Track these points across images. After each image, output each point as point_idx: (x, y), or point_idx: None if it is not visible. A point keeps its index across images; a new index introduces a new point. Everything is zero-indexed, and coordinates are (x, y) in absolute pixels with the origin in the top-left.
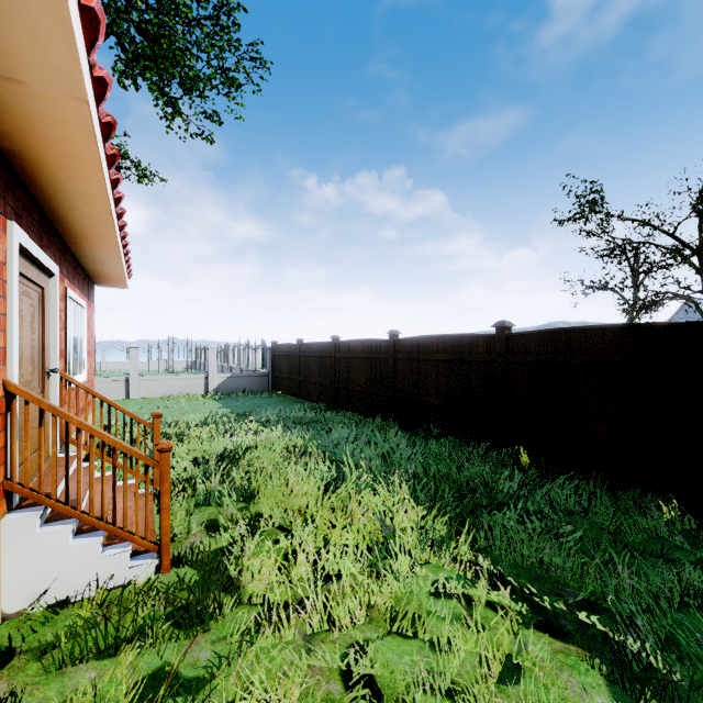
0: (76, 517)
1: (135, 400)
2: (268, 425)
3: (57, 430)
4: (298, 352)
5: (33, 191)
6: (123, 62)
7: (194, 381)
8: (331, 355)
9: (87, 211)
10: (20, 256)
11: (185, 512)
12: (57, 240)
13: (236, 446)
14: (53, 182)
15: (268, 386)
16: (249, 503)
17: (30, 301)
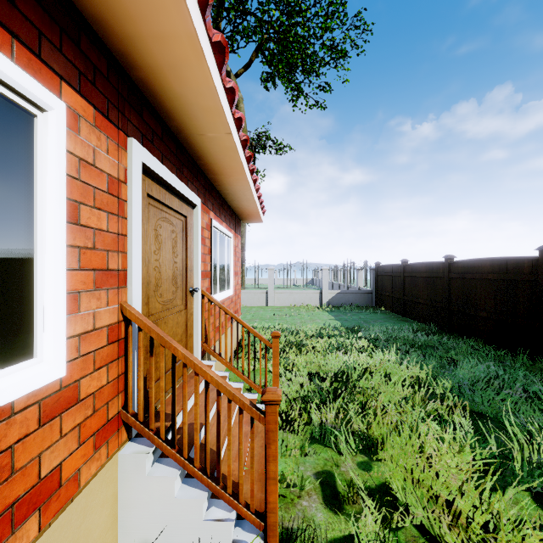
0: (181, 465)
1: (272, 307)
2: (377, 344)
3: (199, 341)
4: (402, 272)
5: (166, 120)
6: (264, 64)
7: (312, 295)
8: (443, 275)
9: (212, 136)
10: (154, 182)
11: (299, 450)
12: (201, 177)
13: (349, 368)
14: (173, 99)
15: (371, 302)
16: (370, 458)
17: (171, 227)
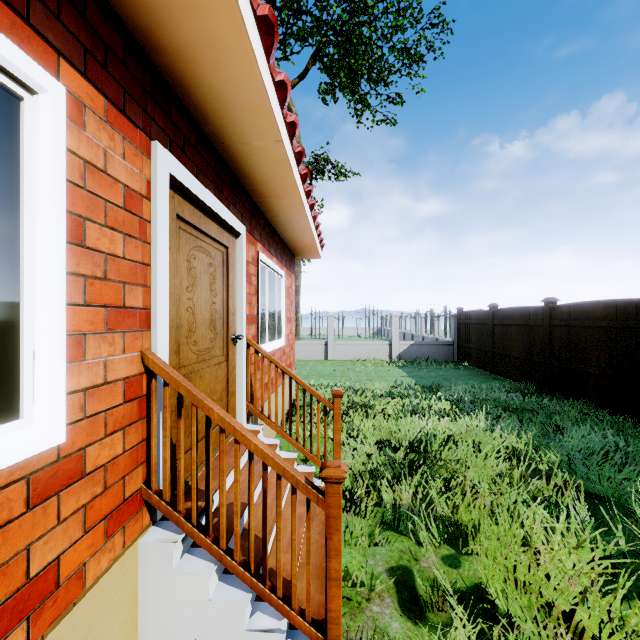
0: (217, 558)
1: (331, 361)
2: (461, 406)
3: (243, 400)
4: (491, 319)
5: (201, 125)
6: (323, 71)
7: (379, 347)
8: (542, 323)
9: (258, 145)
10: (186, 201)
11: (367, 539)
12: (246, 200)
13: (428, 436)
14: (209, 95)
15: (452, 355)
16: (458, 550)
17: (208, 259)
